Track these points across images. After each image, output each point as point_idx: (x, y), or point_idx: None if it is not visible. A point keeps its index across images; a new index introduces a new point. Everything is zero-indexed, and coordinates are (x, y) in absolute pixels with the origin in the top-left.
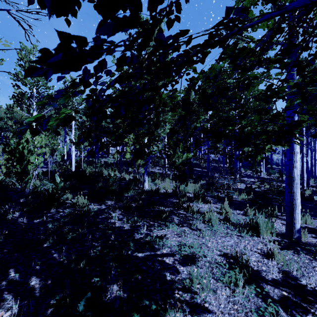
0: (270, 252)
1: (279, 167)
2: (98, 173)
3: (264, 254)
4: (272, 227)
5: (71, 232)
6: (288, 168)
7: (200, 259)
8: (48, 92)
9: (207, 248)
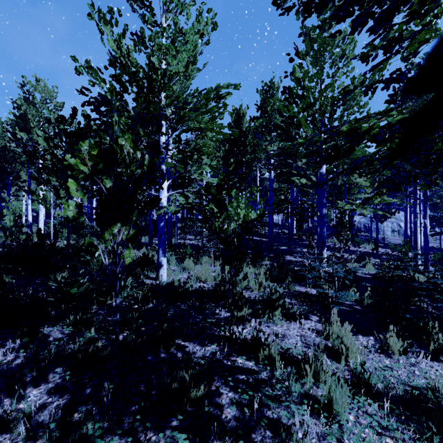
0: None
1: (361, 233)
2: (77, 248)
3: None
4: None
5: None
6: None
7: None
8: None
9: None
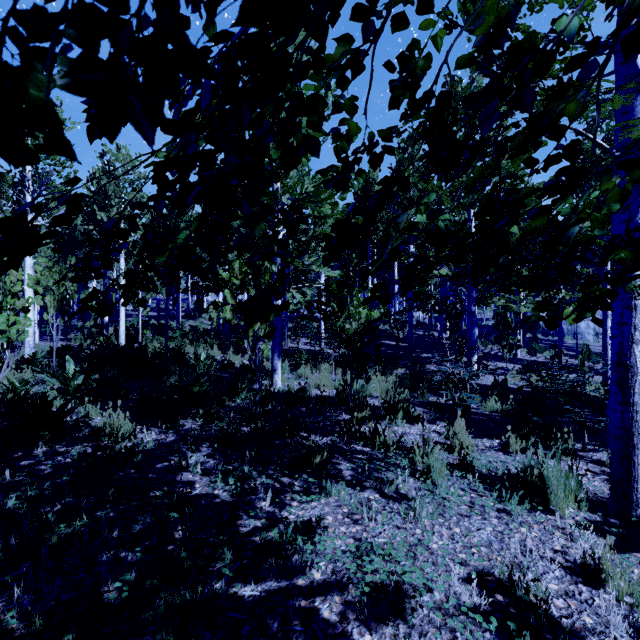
0: (592, 565)
1: (548, 337)
2: (174, 352)
3: (576, 570)
4: (578, 488)
5: (65, 520)
6: (619, 345)
7: (417, 598)
8: (59, 173)
9: (430, 559)
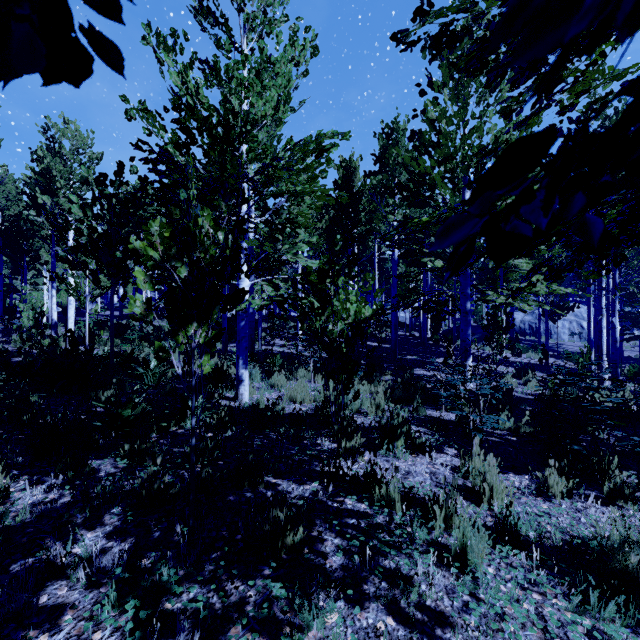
0: None
1: (526, 337)
2: (123, 357)
3: None
4: None
5: None
6: None
7: None
8: None
9: None
